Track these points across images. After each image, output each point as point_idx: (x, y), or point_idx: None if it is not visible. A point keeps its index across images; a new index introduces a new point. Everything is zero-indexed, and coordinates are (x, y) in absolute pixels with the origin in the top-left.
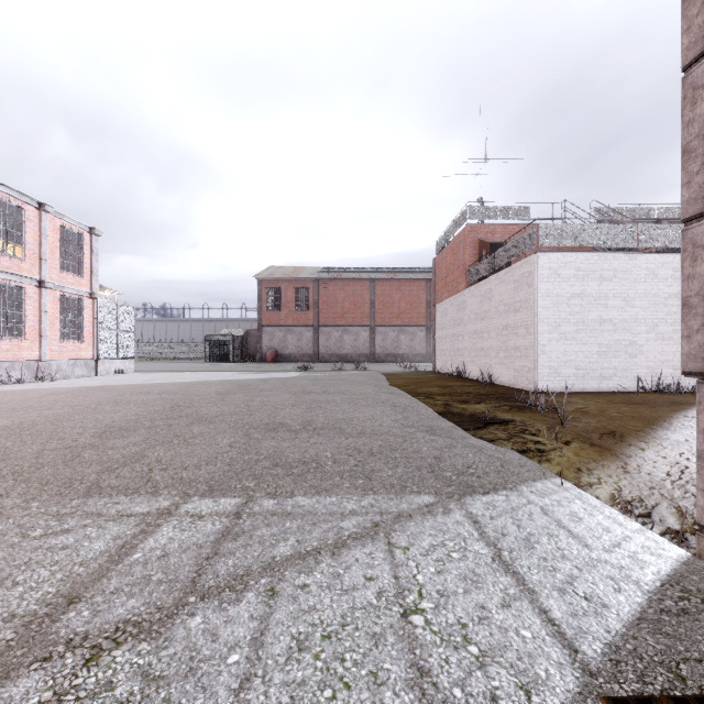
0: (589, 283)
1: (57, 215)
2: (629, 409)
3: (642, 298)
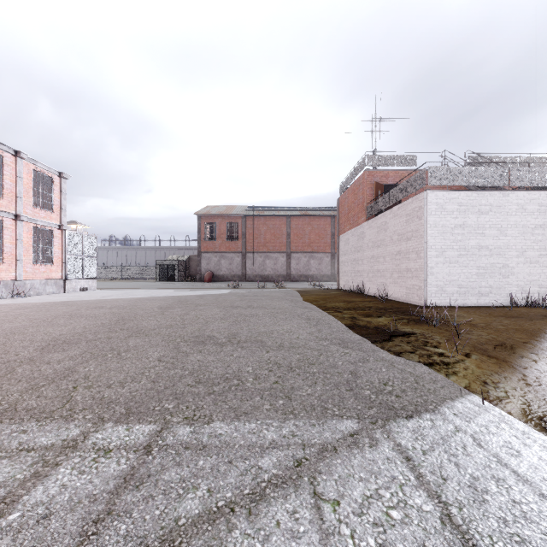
0: (469, 216)
1: (31, 161)
2: (510, 322)
3: (513, 228)
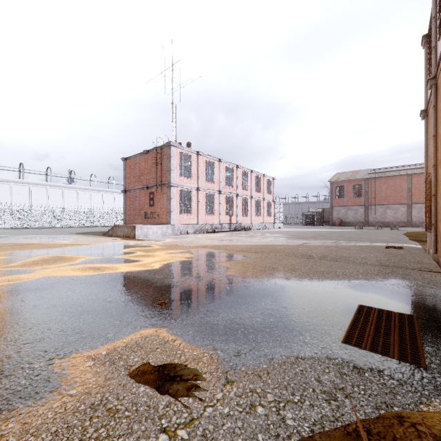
0: None
1: (266, 176)
2: None
3: None
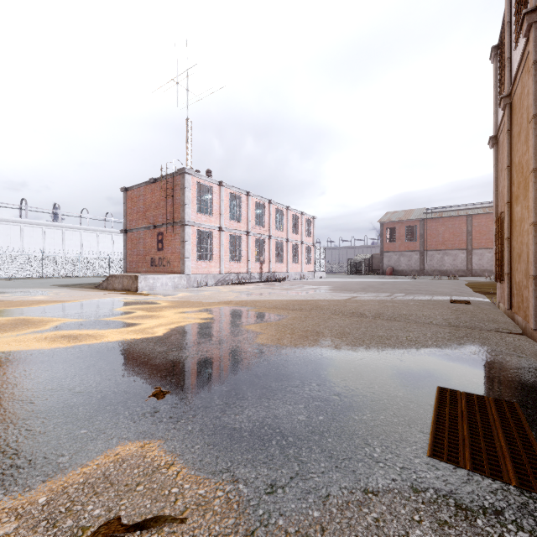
0: None
1: (305, 214)
2: None
3: None
